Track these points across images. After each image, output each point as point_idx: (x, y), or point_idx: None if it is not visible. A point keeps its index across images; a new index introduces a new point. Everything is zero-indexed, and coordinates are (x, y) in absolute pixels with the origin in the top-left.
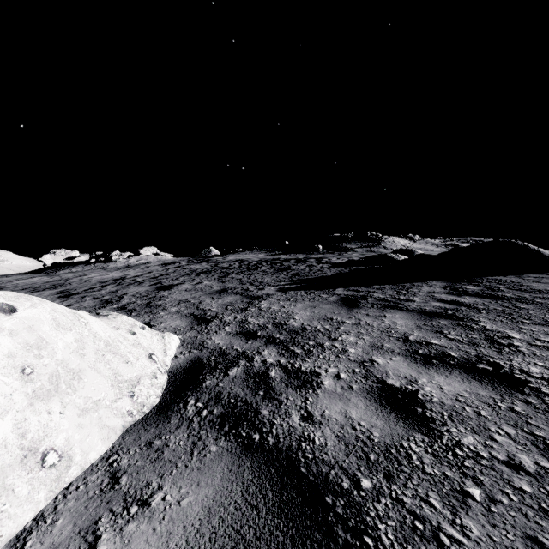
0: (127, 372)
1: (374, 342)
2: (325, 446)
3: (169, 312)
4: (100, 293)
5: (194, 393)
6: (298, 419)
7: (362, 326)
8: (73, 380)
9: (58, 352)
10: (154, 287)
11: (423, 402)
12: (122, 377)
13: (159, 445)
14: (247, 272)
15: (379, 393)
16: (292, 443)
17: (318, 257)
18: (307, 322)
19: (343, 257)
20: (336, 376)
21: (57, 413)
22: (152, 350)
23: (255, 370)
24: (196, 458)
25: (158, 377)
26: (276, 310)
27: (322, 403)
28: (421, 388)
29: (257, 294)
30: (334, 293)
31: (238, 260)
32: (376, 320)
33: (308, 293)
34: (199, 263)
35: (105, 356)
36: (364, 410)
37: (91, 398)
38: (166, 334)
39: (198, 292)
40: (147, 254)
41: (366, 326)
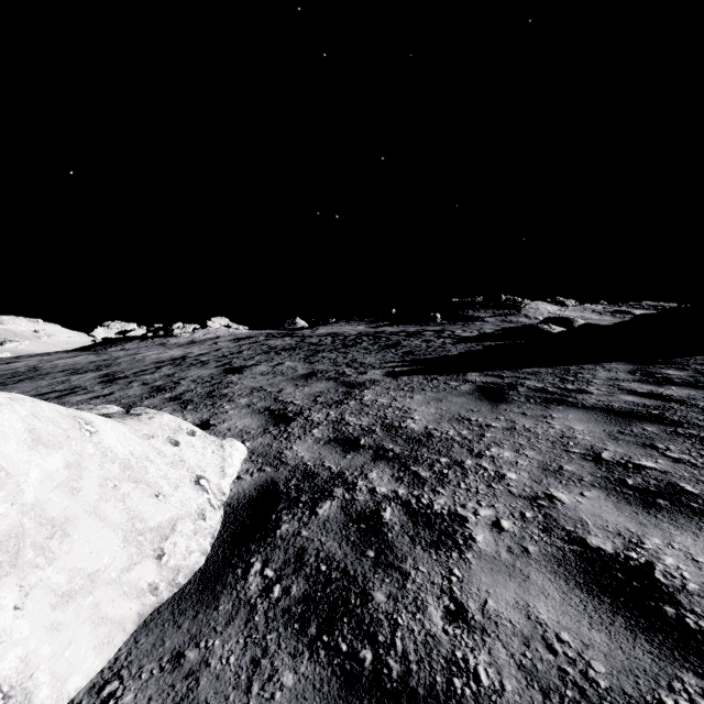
0: (154, 514)
1: (545, 462)
2: (501, 692)
3: (236, 405)
4: (152, 377)
5: (261, 548)
6: (439, 618)
7: (519, 433)
8: (50, 539)
9: (28, 489)
10: (221, 370)
11: (671, 592)
12: (144, 524)
13: (192, 662)
14: (343, 349)
15: (580, 565)
16: (436, 679)
17: (437, 330)
18: (433, 425)
19: (471, 329)
20: (495, 524)
21: (10, 607)
22: (202, 469)
23: (358, 506)
24: (254, 702)
25: (207, 517)
26: (385, 404)
27: (478, 582)
28: (656, 558)
29: (357, 380)
30: (466, 380)
31: (331, 333)
32: (539, 423)
33: (429, 380)
34: (281, 338)
35: (118, 488)
36: (560, 603)
37: (82, 569)
38: (227, 442)
39: (277, 376)
40: (216, 326)
41: (526, 433)
